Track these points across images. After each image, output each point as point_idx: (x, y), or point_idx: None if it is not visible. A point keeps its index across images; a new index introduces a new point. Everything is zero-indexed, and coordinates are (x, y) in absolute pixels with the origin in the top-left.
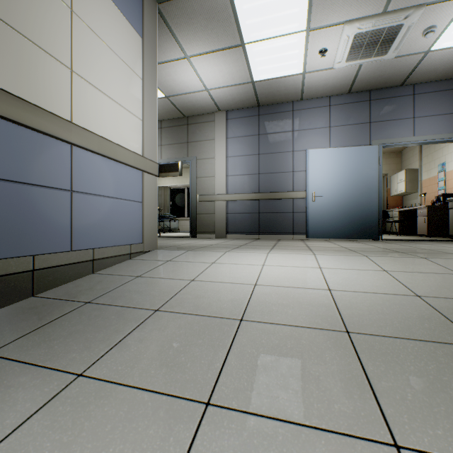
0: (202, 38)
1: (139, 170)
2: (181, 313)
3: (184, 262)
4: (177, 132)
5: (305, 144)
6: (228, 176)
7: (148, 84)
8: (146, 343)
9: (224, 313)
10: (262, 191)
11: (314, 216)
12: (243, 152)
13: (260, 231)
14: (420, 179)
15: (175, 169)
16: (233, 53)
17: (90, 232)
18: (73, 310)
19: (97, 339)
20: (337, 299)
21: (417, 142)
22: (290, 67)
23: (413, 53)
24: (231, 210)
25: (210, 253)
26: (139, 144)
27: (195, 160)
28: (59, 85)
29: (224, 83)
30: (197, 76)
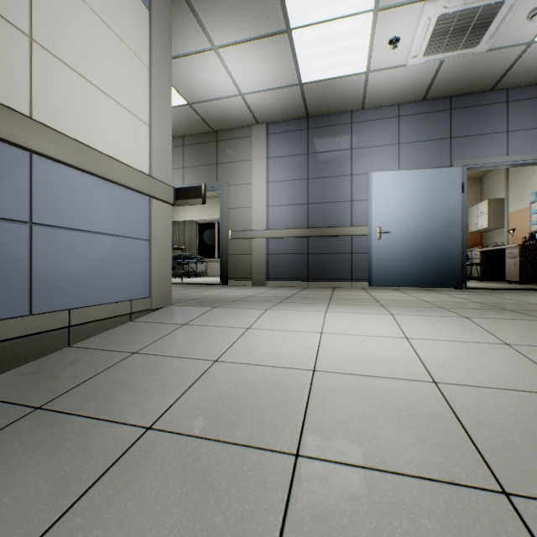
0: (234, 20)
1: (145, 196)
2: (190, 435)
3: (206, 327)
4: (203, 151)
5: (367, 165)
6: (268, 207)
7: (159, 76)
8: (109, 525)
9: (265, 438)
10: (312, 226)
11: (379, 258)
12: (287, 176)
13: (310, 276)
14: (506, 211)
15: (196, 195)
16: (276, 43)
17: (65, 285)
18: (5, 426)
19: (17, 510)
20: (455, 403)
21: (512, 163)
22: (350, 64)
23: (512, 45)
24: (272, 250)
25: (244, 312)
26: (144, 159)
27: (226, 186)
28: (8, 58)
29: (263, 85)
30: (228, 75)
